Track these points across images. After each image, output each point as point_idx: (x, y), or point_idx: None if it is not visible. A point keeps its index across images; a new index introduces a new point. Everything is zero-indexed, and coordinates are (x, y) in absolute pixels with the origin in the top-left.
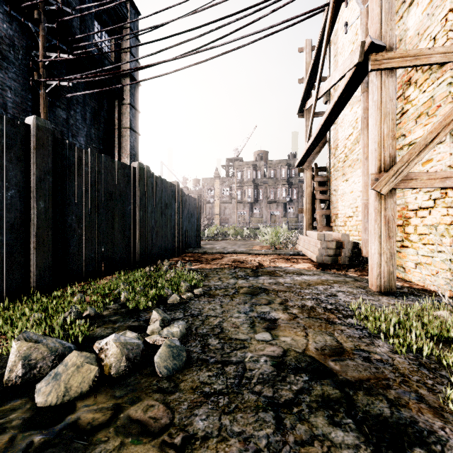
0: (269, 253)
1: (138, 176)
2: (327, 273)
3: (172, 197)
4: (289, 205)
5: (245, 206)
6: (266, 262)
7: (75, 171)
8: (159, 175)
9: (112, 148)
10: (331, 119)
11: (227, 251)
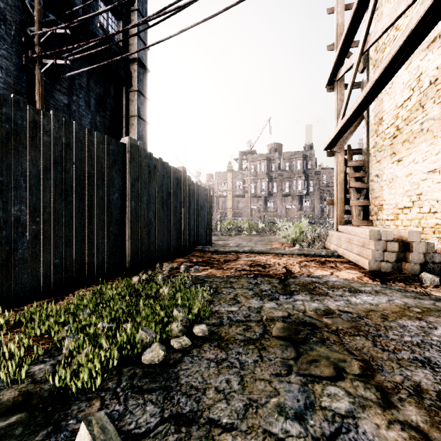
0: (294, 253)
1: (128, 155)
2: (395, 290)
3: (177, 186)
4: (305, 198)
5: (259, 199)
6: (295, 268)
7: (26, 140)
8: (159, 157)
9: (120, 137)
10: (392, 69)
11: (243, 250)
